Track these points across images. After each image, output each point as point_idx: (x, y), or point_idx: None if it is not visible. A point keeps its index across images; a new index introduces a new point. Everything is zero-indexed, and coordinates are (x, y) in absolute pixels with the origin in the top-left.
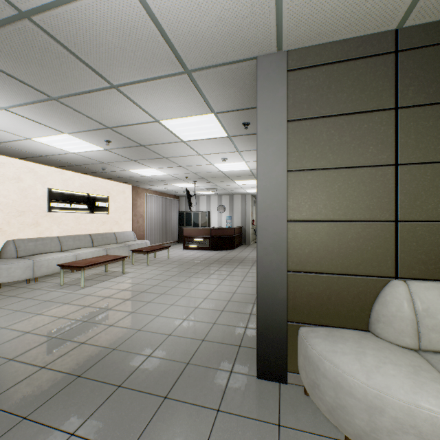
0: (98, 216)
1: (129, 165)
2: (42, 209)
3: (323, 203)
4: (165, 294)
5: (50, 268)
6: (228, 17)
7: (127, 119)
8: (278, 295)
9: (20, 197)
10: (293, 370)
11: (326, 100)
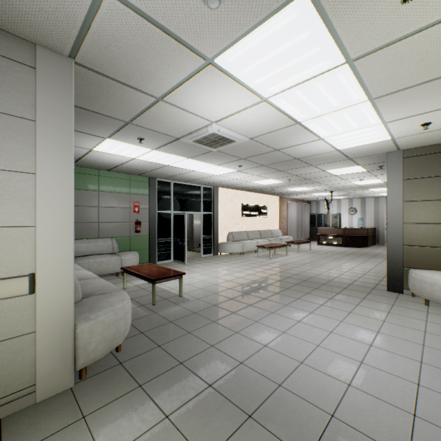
0: (262, 219)
1: (289, 187)
2: (239, 215)
3: (422, 216)
4: (322, 265)
5: (248, 248)
6: (373, 149)
7: (308, 172)
8: (398, 255)
9: (232, 209)
10: (406, 288)
11: (424, 170)
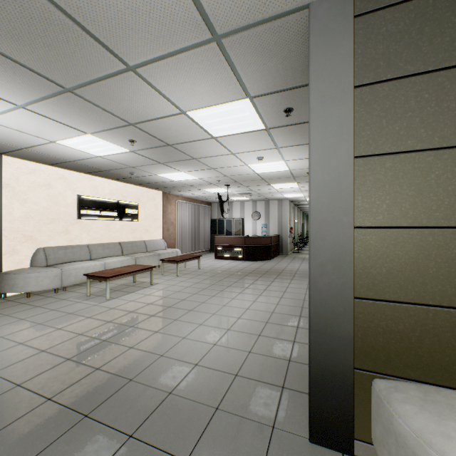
0: (128, 224)
1: (157, 169)
2: (72, 216)
3: (410, 202)
4: (193, 311)
5: (78, 277)
6: None
7: (150, 112)
8: (341, 331)
9: (50, 204)
10: (363, 437)
11: (416, 51)
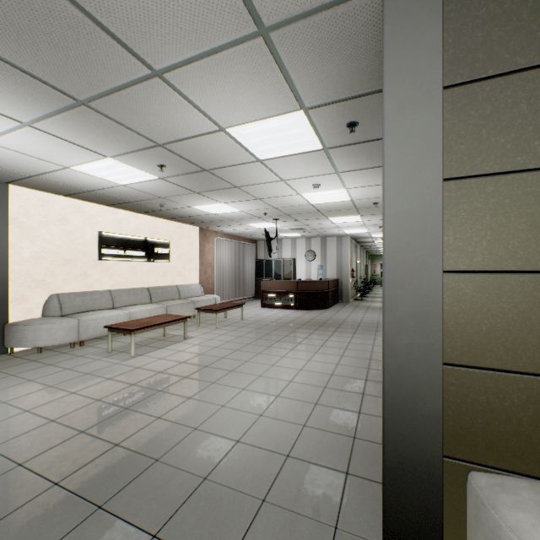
0: (158, 266)
1: (192, 199)
2: (91, 257)
3: (520, 238)
4: (235, 372)
5: (98, 329)
6: None
7: (181, 129)
8: (425, 408)
9: (66, 242)
10: None
11: (528, 37)
